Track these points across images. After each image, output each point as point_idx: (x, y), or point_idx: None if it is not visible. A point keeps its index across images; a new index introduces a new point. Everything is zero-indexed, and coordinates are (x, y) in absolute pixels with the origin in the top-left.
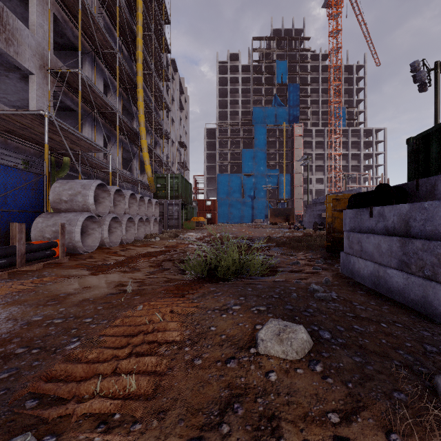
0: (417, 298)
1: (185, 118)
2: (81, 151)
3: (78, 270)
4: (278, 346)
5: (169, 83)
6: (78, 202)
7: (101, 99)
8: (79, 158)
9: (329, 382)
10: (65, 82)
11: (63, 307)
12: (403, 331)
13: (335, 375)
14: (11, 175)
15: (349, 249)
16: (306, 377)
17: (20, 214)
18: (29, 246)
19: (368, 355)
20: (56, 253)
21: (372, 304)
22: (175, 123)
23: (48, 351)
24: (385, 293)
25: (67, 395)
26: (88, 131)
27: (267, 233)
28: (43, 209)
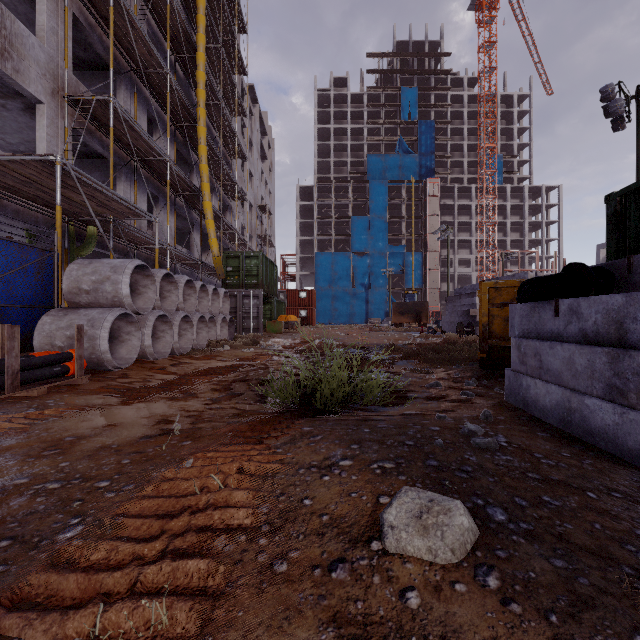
0: (639, 446)
1: (269, 170)
2: (114, 217)
3: (102, 396)
4: (419, 538)
5: (245, 120)
6: (105, 293)
7: (144, 141)
8: (111, 228)
9: (515, 612)
10: (89, 115)
11: (66, 460)
12: (626, 507)
13: (524, 597)
14: (3, 251)
15: (519, 365)
16: (472, 602)
17: (17, 311)
18: (28, 359)
19: (577, 555)
20: (69, 371)
21: (565, 455)
22: (254, 178)
23: (26, 544)
24: (582, 437)
25: (42, 638)
26: (125, 189)
27: (389, 339)
28: (53, 303)
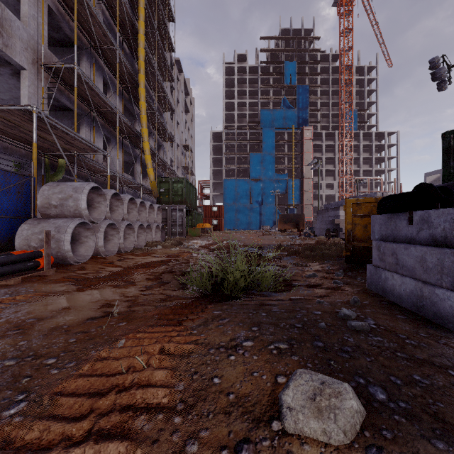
0: None
1: (191, 120)
2: (77, 152)
3: (63, 285)
4: (314, 420)
5: (173, 84)
6: (69, 207)
7: (100, 98)
8: (75, 160)
9: None
10: (59, 78)
11: (24, 339)
12: None
13: None
14: None
15: (379, 262)
16: None
17: (2, 220)
18: (7, 257)
19: None
20: (40, 265)
21: (423, 336)
22: (180, 126)
23: None
24: (432, 319)
25: None
26: (86, 132)
27: (277, 241)
28: (30, 214)
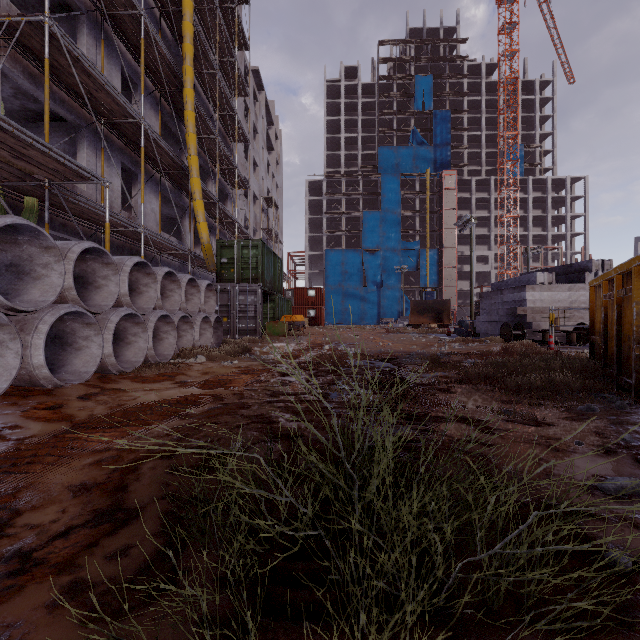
0: None
1: (276, 163)
2: (49, 180)
3: None
4: None
5: (248, 104)
6: None
7: (107, 93)
8: (45, 195)
9: None
10: (14, 38)
11: None
12: None
13: None
14: None
15: None
16: None
17: None
18: None
19: None
20: None
21: None
22: (259, 168)
23: None
24: None
25: None
26: (88, 158)
27: (417, 345)
28: None
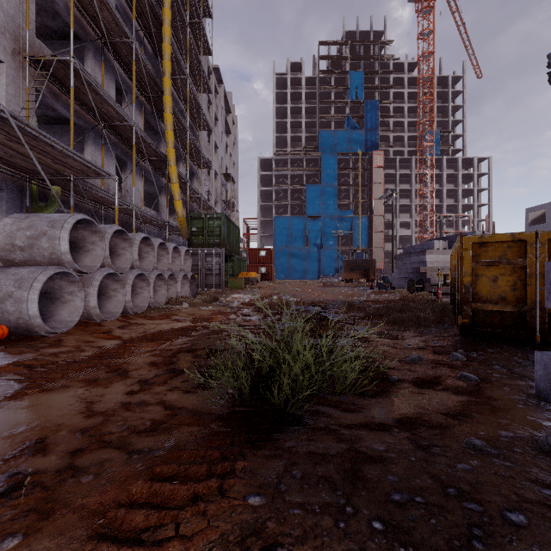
0: None
1: (233, 144)
2: (74, 176)
3: None
4: None
5: (211, 97)
6: (41, 250)
7: (109, 105)
8: (71, 187)
9: None
10: (49, 74)
11: None
12: None
13: None
14: None
15: None
16: None
17: None
18: None
19: None
20: None
21: None
22: (219, 150)
23: None
24: None
25: None
26: (92, 152)
27: (344, 295)
28: None
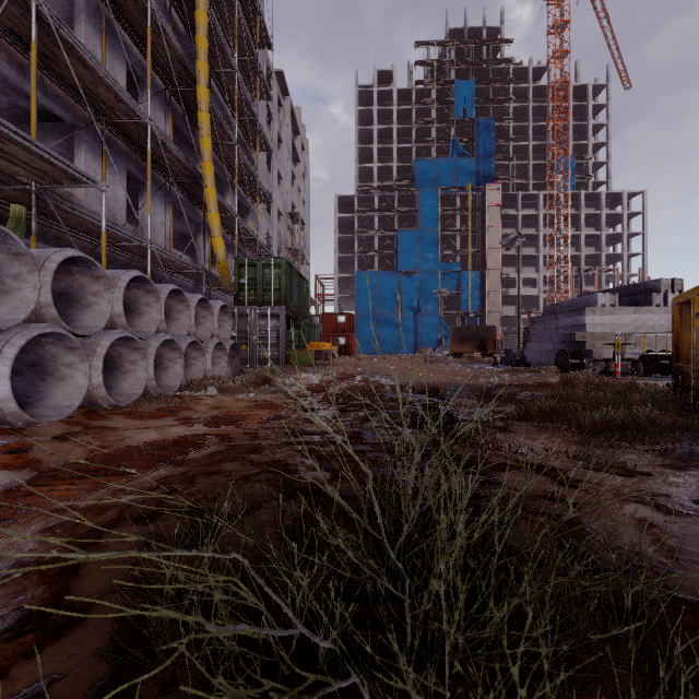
0: None
1: (302, 176)
2: (36, 183)
3: None
4: None
5: (271, 109)
6: None
7: (108, 88)
8: (32, 201)
9: None
10: None
11: None
12: None
13: None
14: None
15: None
16: None
17: None
18: None
19: None
20: None
21: None
22: (283, 181)
23: None
24: None
25: None
26: (87, 162)
27: (461, 375)
28: None
